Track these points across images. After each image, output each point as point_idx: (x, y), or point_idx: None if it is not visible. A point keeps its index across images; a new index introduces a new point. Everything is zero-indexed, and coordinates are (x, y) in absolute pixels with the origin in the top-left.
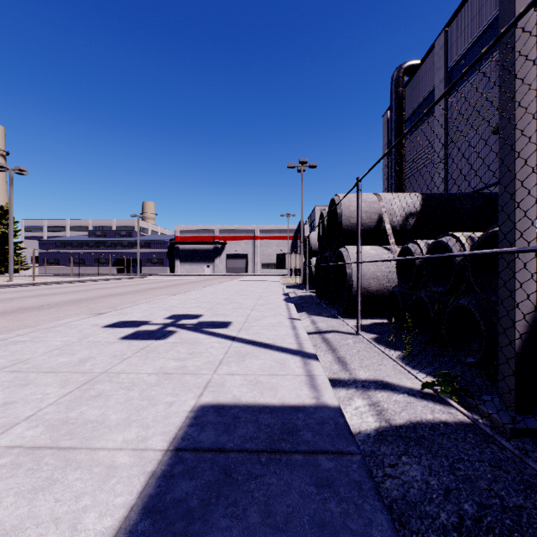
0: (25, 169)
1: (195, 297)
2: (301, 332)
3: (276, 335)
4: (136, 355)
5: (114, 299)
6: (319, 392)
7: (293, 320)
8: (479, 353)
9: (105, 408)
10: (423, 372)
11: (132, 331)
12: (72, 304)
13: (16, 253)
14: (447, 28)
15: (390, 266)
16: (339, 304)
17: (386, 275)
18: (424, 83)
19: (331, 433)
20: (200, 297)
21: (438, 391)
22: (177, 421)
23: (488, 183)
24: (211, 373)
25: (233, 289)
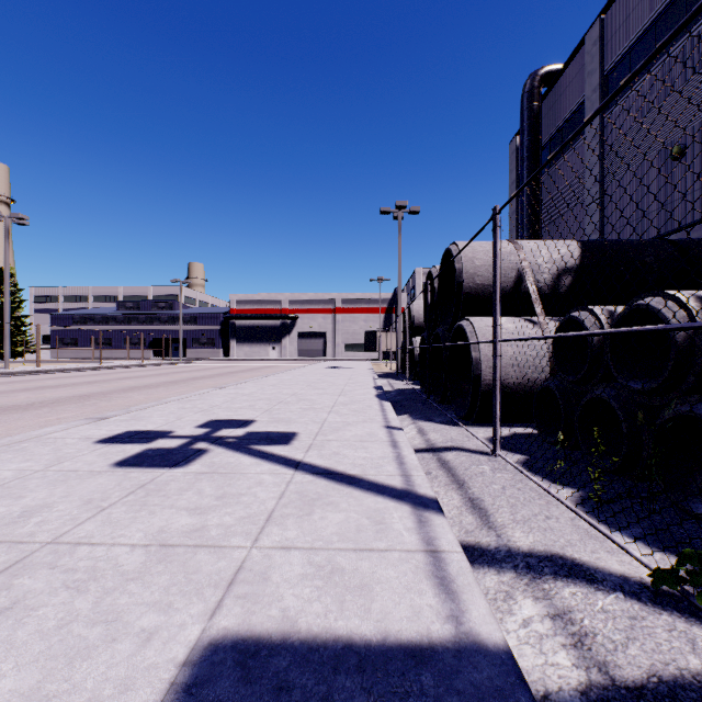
0: (25, 216)
1: (250, 391)
2: (406, 453)
3: (366, 458)
4: (125, 500)
5: (138, 393)
6: (456, 600)
7: (391, 429)
8: None
9: (3, 650)
10: (629, 534)
11: (138, 449)
12: (76, 401)
13: (20, 331)
14: (603, 16)
15: (538, 347)
16: (458, 404)
17: (532, 361)
18: (568, 95)
19: None
20: (256, 391)
21: (687, 591)
22: (144, 701)
23: (666, 230)
24: (248, 546)
25: (305, 380)
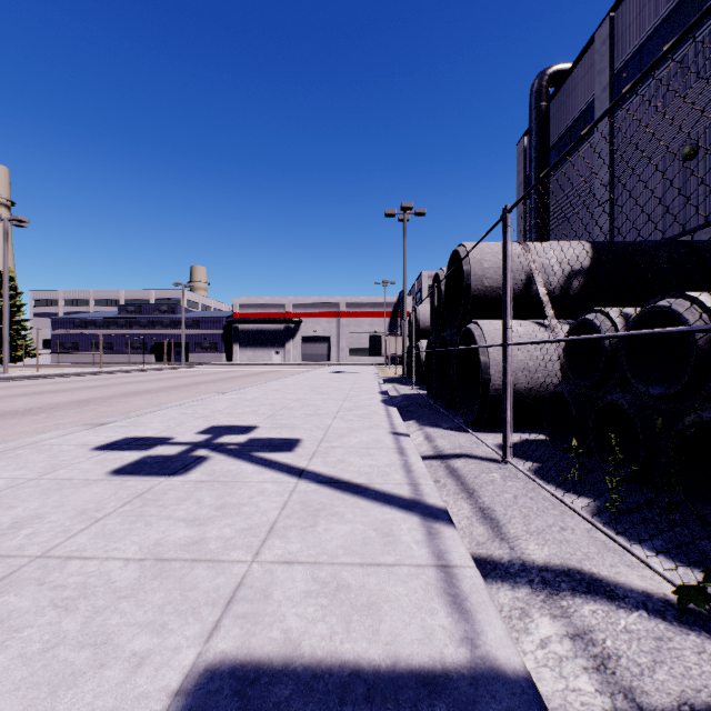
0: (25, 218)
1: (253, 397)
2: (414, 460)
3: (372, 465)
4: (121, 510)
5: (138, 398)
6: (471, 620)
7: (398, 436)
8: None
9: None
10: (649, 547)
11: (136, 456)
12: (75, 406)
13: (20, 335)
14: (613, 14)
15: (548, 351)
16: (465, 409)
17: (542, 365)
18: (577, 94)
19: None
20: (259, 397)
21: None
22: None
23: (677, 231)
24: (249, 560)
25: (309, 385)
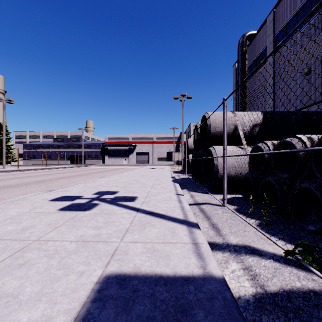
0: (12, 99)
1: (115, 179)
2: (185, 205)
3: (168, 207)
4: (65, 224)
5: (64, 180)
6: (204, 261)
7: (179, 195)
8: (316, 222)
9: (24, 278)
10: (278, 238)
11: (68, 203)
12: (37, 183)
13: (9, 152)
14: (274, 10)
15: (243, 159)
16: (208, 184)
17: (241, 165)
18: (259, 45)
19: (221, 312)
20: (118, 179)
21: (298, 258)
22: (82, 295)
23: (302, 106)
24: (119, 241)
25: (140, 174)
